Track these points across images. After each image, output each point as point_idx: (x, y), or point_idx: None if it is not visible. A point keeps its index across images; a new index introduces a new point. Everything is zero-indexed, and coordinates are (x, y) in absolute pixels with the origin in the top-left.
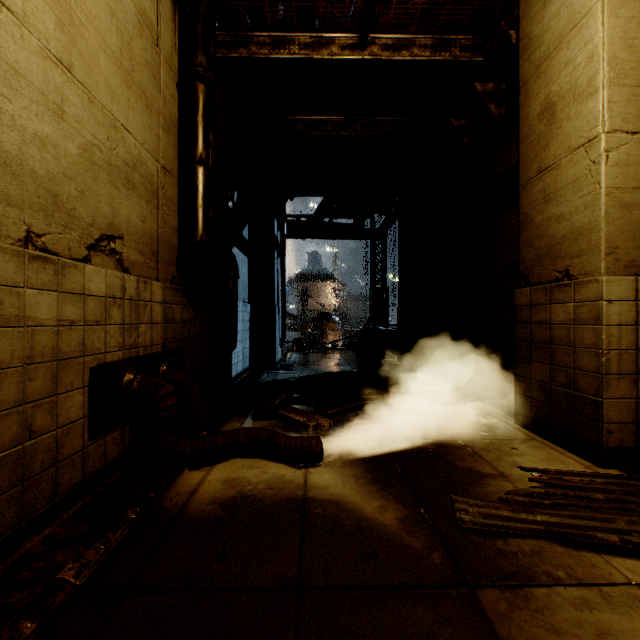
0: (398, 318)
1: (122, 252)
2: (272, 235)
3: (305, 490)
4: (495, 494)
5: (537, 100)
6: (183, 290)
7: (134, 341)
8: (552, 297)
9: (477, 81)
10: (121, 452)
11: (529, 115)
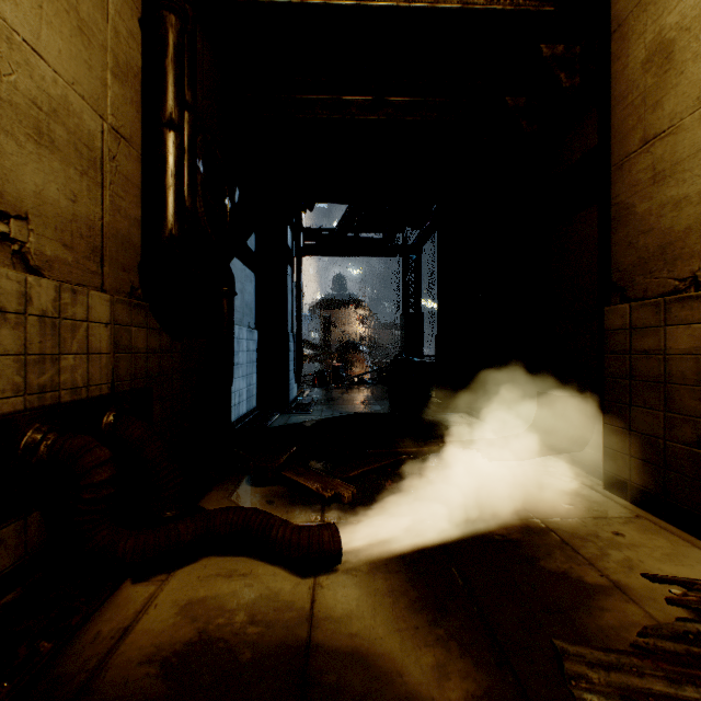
0: (436, 348)
1: (26, 241)
2: (285, 247)
3: (310, 626)
4: (621, 632)
5: (641, 43)
6: (150, 307)
7: (50, 380)
8: (668, 316)
9: (543, 42)
10: (20, 558)
11: (627, 67)
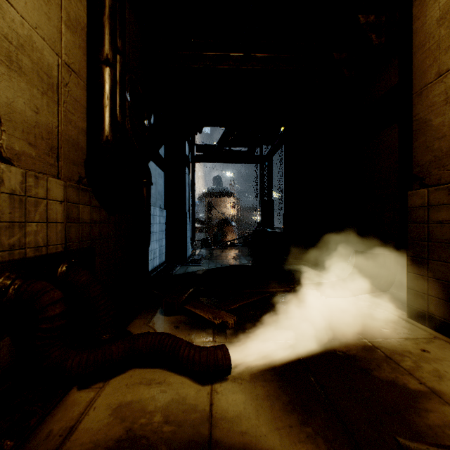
0: (284, 222)
1: None
2: (184, 155)
3: (210, 425)
4: (445, 430)
5: (436, 6)
6: (92, 191)
7: (18, 241)
8: None
9: (360, 13)
10: None
11: (425, 23)
